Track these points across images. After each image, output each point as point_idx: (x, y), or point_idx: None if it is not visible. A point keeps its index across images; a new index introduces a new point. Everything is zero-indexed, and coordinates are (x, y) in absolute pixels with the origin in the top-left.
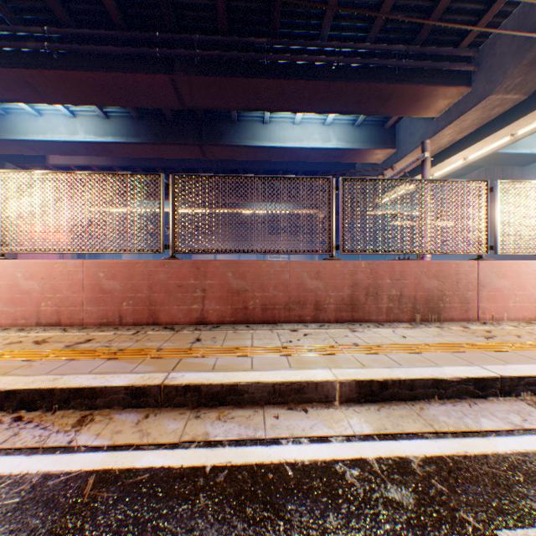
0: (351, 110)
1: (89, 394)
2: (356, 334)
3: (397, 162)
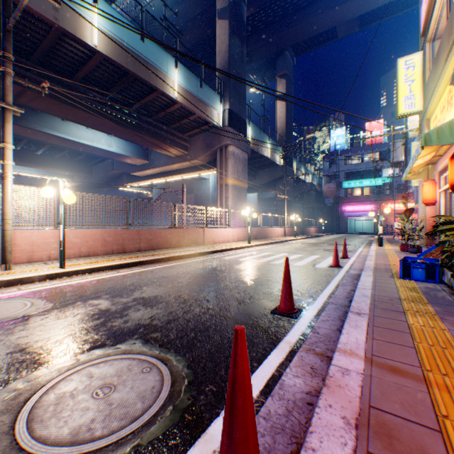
0: (137, 142)
1: (162, 259)
2: (184, 249)
3: (151, 169)
